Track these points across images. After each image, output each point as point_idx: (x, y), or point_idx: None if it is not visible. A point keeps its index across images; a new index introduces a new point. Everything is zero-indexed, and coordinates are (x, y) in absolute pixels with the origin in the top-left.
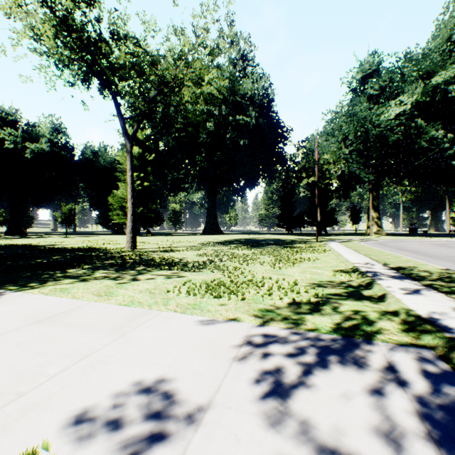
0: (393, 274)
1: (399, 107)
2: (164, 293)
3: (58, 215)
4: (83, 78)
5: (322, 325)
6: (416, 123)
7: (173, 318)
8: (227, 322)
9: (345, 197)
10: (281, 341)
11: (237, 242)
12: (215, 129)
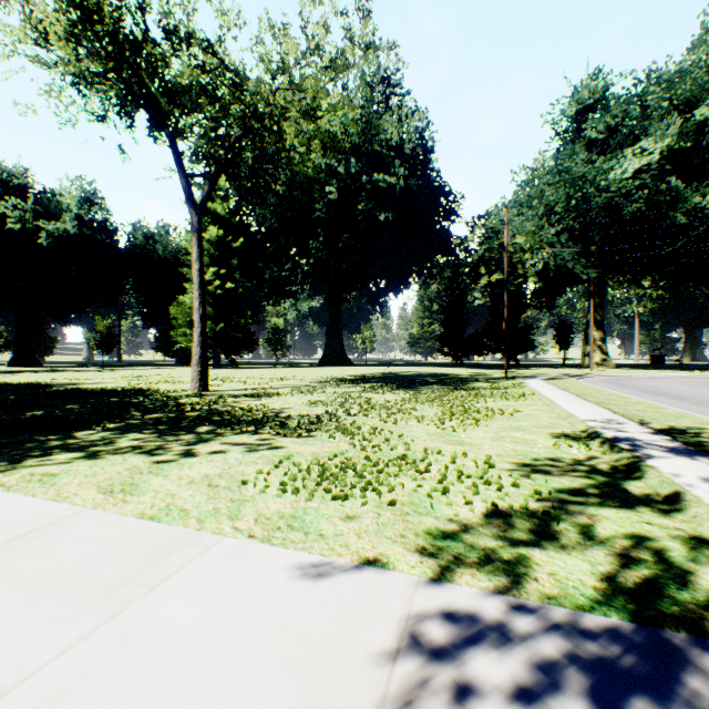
0: (669, 445)
1: (640, 159)
2: (236, 486)
3: (90, 335)
4: (122, 110)
5: (575, 583)
6: (668, 184)
7: (243, 558)
8: (359, 570)
9: (548, 306)
10: (491, 640)
11: (374, 380)
12: (339, 197)
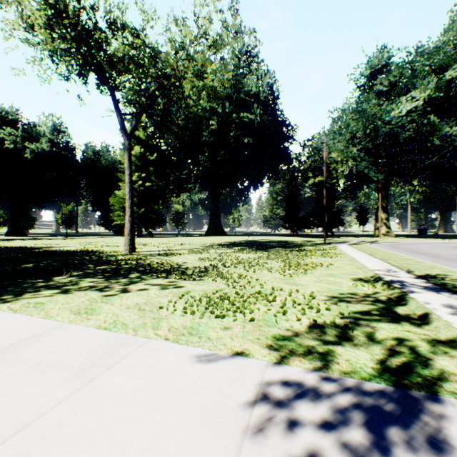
0: (424, 285)
1: (410, 103)
2: (156, 310)
3: (58, 216)
4: (80, 72)
5: (361, 365)
6: (429, 120)
7: (162, 351)
8: (232, 358)
9: (352, 197)
10: (309, 396)
11: (241, 245)
12: (218, 128)
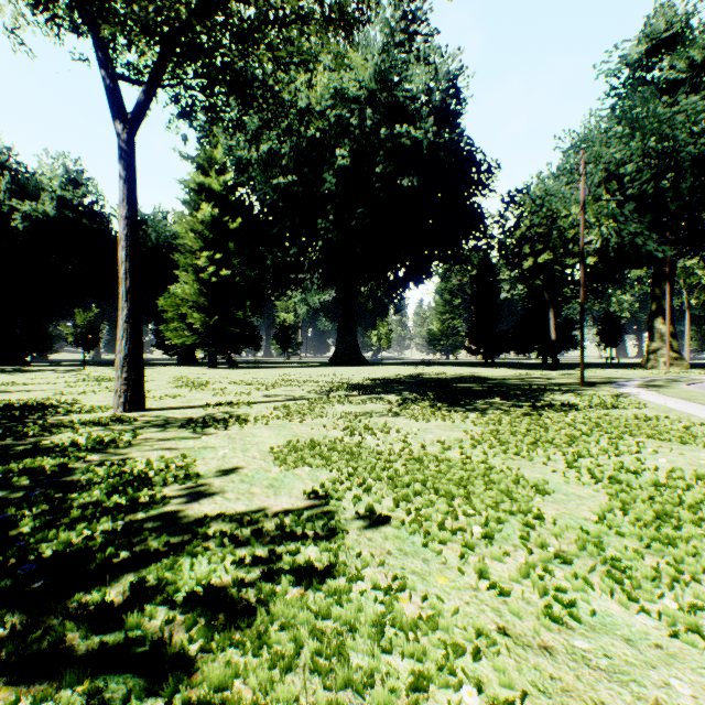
0: None
1: None
2: None
3: (67, 330)
4: None
5: None
6: None
7: None
8: None
9: (597, 295)
10: None
11: (399, 387)
12: (351, 164)
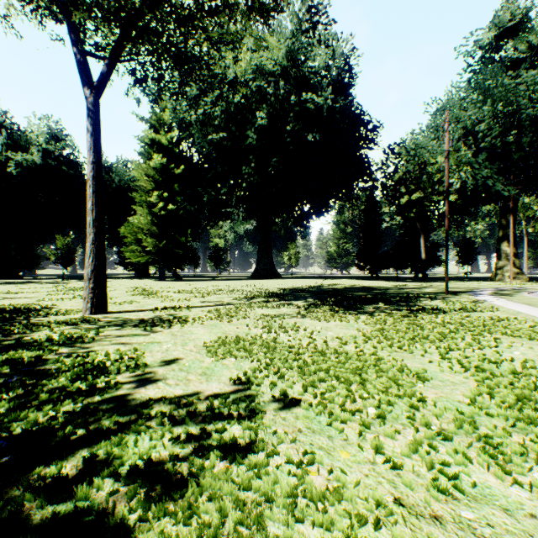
0: None
1: None
2: None
3: (50, 251)
4: None
5: None
6: None
7: None
8: None
9: (457, 225)
10: None
11: (305, 295)
12: (268, 124)
